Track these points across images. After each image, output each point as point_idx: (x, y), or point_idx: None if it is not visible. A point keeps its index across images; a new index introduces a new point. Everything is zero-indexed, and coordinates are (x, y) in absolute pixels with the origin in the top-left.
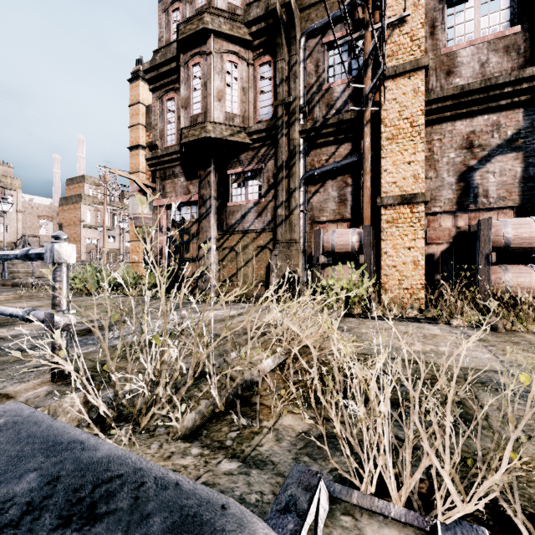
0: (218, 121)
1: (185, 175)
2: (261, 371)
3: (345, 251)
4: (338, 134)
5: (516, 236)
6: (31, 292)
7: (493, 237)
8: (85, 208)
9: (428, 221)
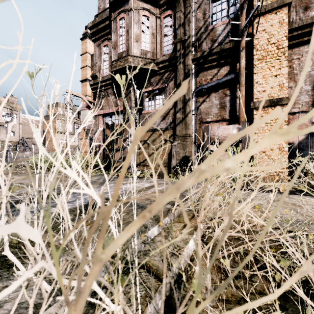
0: (136, 55)
1: (114, 94)
2: (187, 255)
3: None
4: (219, 59)
5: None
6: (16, 170)
7: None
8: (58, 121)
9: (288, 119)
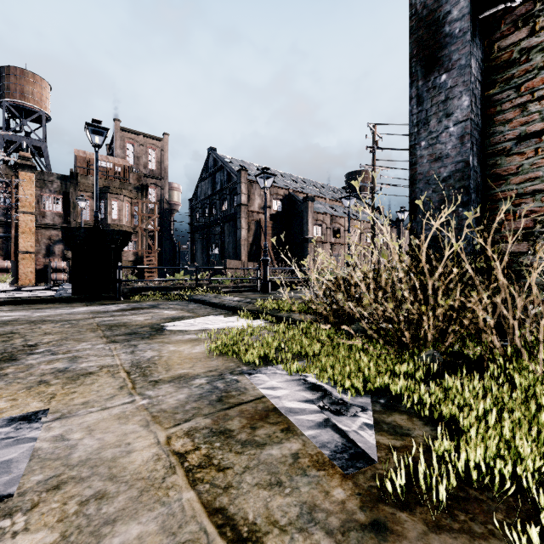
0: None
1: None
2: None
3: (4, 268)
4: None
5: (58, 266)
6: None
7: (53, 266)
8: None
9: (37, 259)
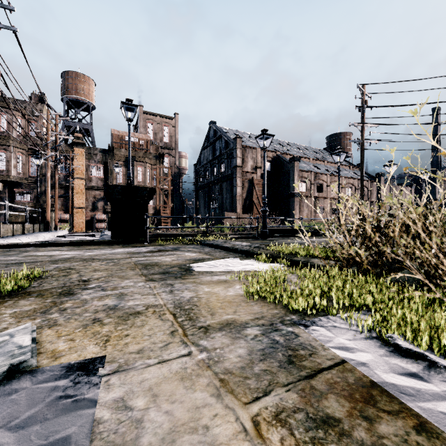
0: (14, 175)
1: None
2: None
3: (64, 219)
4: (62, 187)
5: (100, 218)
6: None
7: (97, 218)
8: None
9: (86, 212)
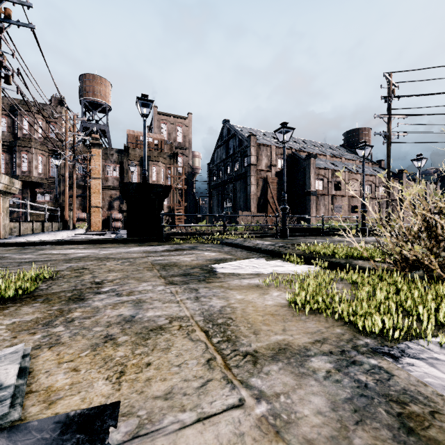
0: (36, 175)
1: None
2: None
3: (82, 218)
4: (80, 187)
5: (116, 217)
6: None
7: (113, 217)
8: None
9: (103, 212)
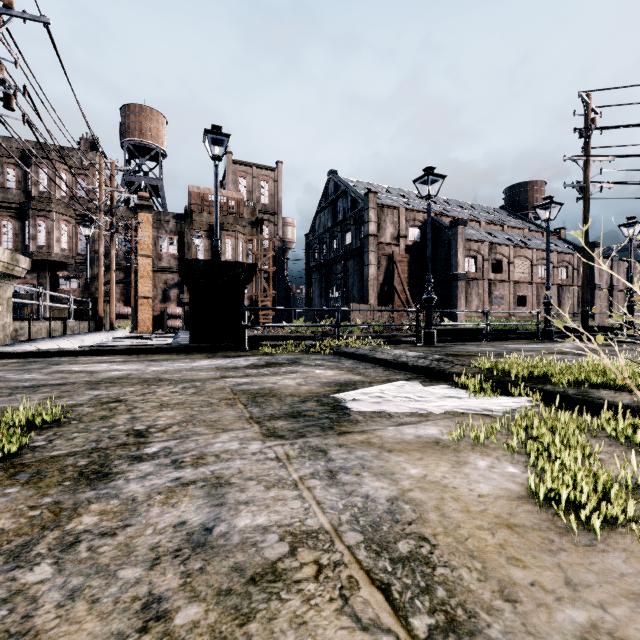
0: (58, 252)
1: None
2: None
3: (124, 314)
4: (121, 269)
5: (173, 312)
6: None
7: (169, 312)
8: None
9: (154, 305)
